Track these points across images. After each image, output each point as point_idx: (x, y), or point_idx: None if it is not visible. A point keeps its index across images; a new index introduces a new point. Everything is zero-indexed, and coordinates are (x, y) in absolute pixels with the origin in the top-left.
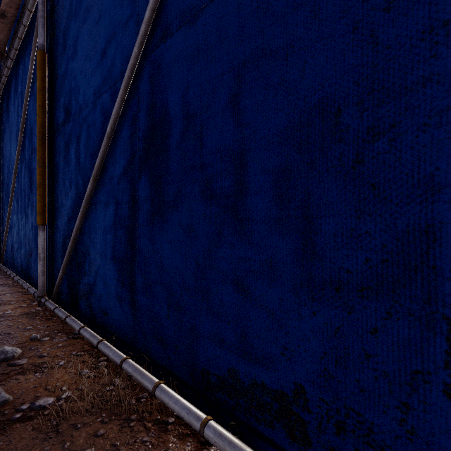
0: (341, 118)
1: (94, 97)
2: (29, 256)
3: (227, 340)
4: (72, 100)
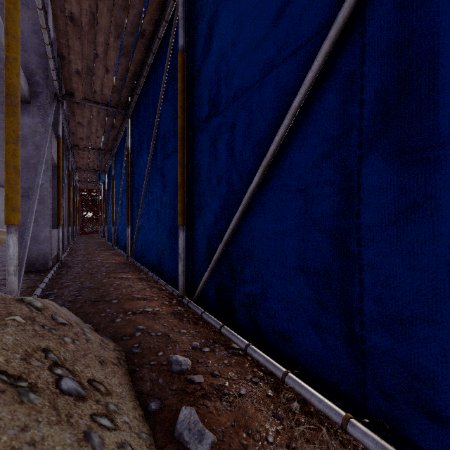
0: None
1: (258, 75)
2: (162, 254)
3: None
4: (221, 90)
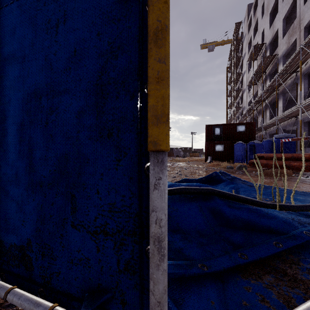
0: (41, 101)
1: None
2: None
3: None
4: None
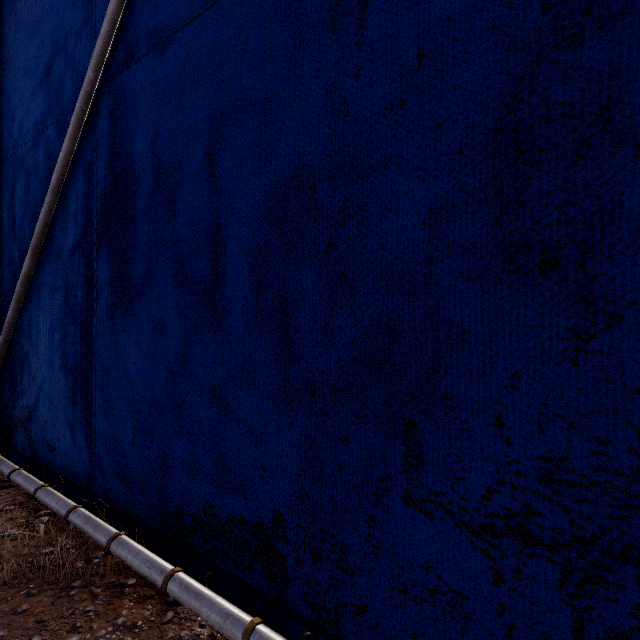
0: (316, 194)
1: (35, 131)
2: None
3: (202, 466)
4: (3, 131)
